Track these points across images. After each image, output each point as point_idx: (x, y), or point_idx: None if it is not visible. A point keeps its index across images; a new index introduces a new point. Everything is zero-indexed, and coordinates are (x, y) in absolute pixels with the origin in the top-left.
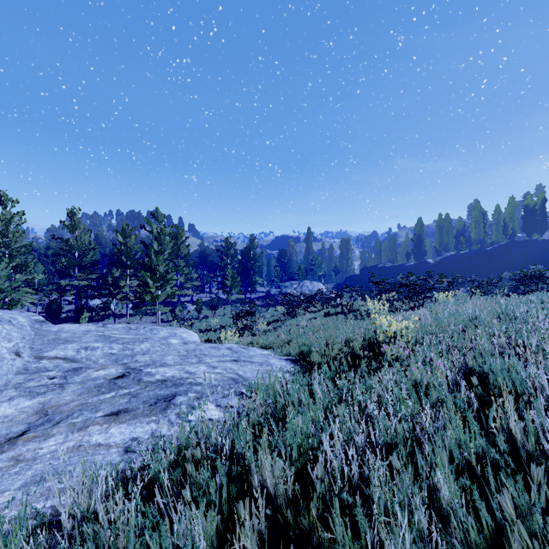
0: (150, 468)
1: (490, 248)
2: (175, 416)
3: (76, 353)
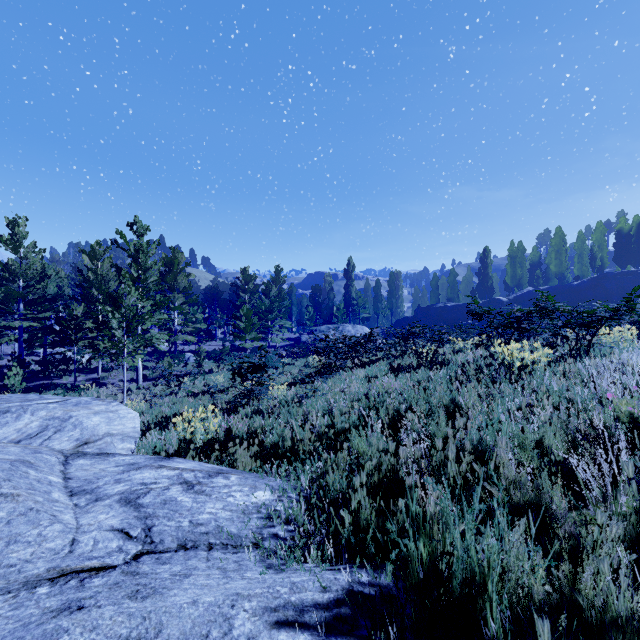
0: None
1: (577, 282)
2: None
3: None
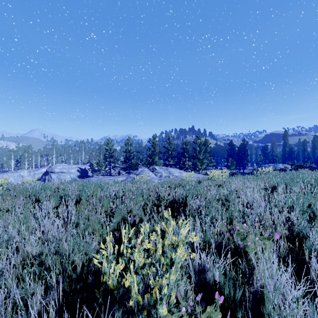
0: None
1: None
2: None
3: (195, 176)
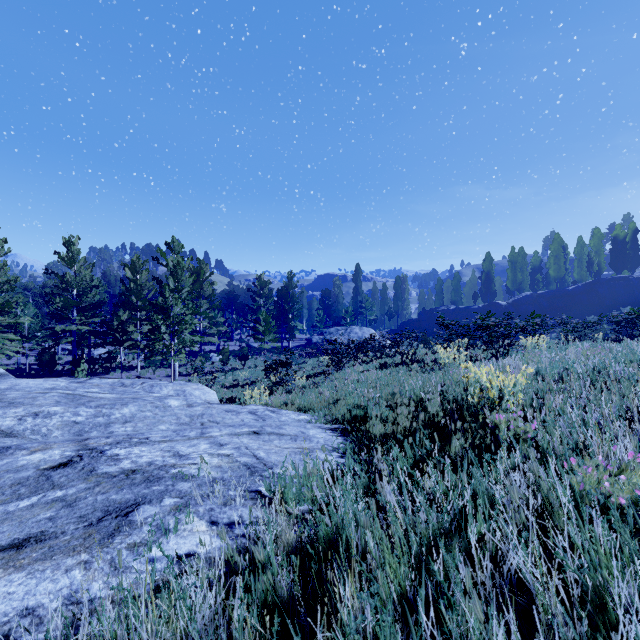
0: None
1: (573, 287)
2: (126, 551)
3: (18, 423)
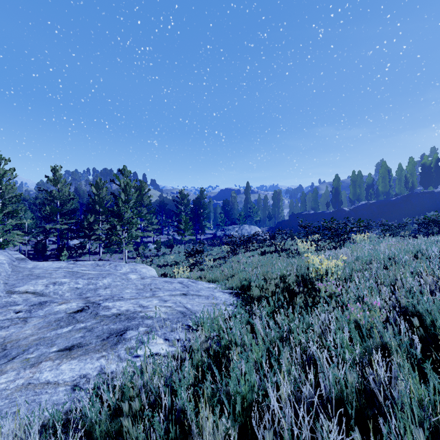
0: (87, 419)
1: (394, 198)
2: (124, 351)
3: (45, 288)
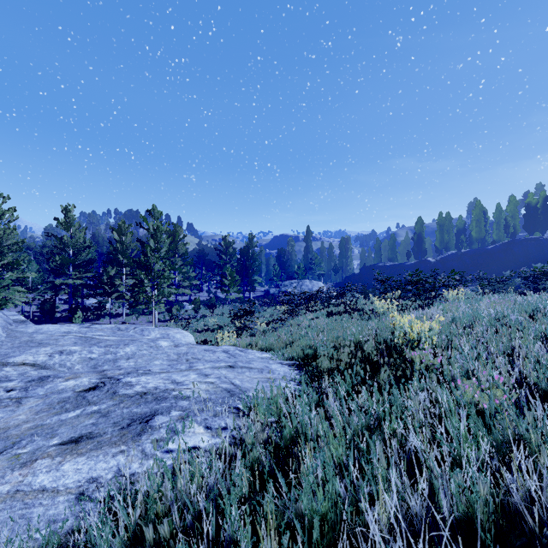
0: None
1: (491, 246)
2: (151, 444)
3: (48, 358)
